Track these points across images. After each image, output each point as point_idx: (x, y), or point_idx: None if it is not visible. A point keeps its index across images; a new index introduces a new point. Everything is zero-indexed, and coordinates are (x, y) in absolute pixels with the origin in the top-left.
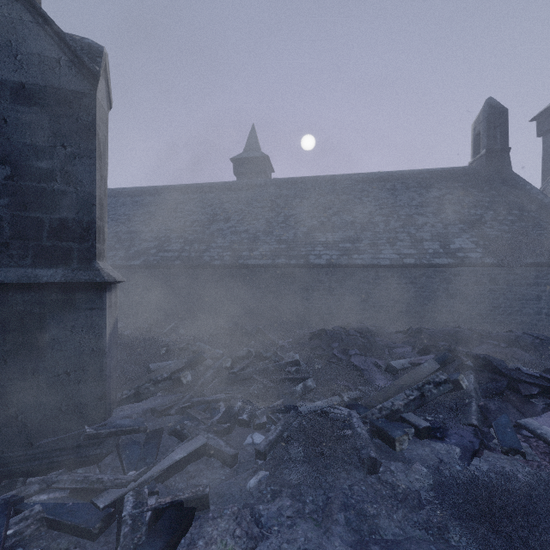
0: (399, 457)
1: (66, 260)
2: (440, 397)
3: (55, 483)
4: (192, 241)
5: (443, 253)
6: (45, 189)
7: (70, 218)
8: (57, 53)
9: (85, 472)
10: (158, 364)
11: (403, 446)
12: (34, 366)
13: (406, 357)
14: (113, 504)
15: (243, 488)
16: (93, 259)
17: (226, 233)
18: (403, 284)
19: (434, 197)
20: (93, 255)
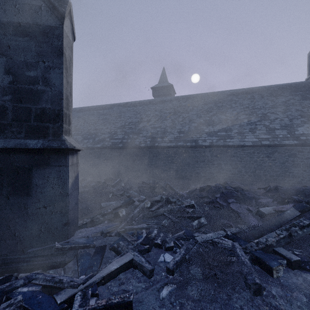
0: (277, 283)
1: (45, 135)
2: (304, 237)
3: (34, 280)
4: (129, 133)
5: (290, 137)
6: (32, 89)
7: (47, 108)
8: (39, 2)
9: (54, 273)
10: (106, 203)
11: (279, 274)
12: (25, 201)
13: (269, 206)
14: (67, 301)
15: (157, 297)
16: (61, 134)
17: (148, 128)
18: (261, 157)
19: (281, 101)
20: (61, 131)
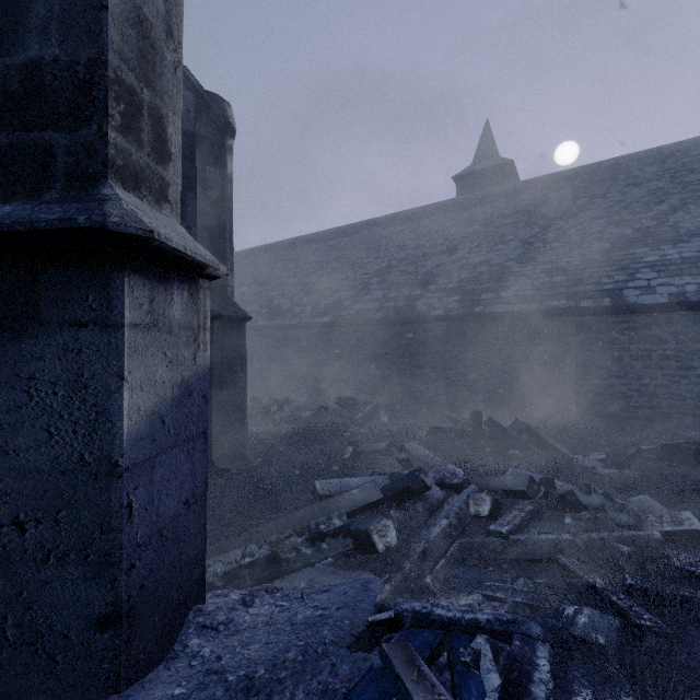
0: None
1: (39, 185)
2: None
3: None
4: (400, 286)
5: None
6: None
7: (48, 60)
8: None
9: None
10: (332, 483)
11: None
12: None
13: None
14: None
15: None
16: (101, 178)
17: (451, 268)
18: None
19: None
20: (101, 165)
